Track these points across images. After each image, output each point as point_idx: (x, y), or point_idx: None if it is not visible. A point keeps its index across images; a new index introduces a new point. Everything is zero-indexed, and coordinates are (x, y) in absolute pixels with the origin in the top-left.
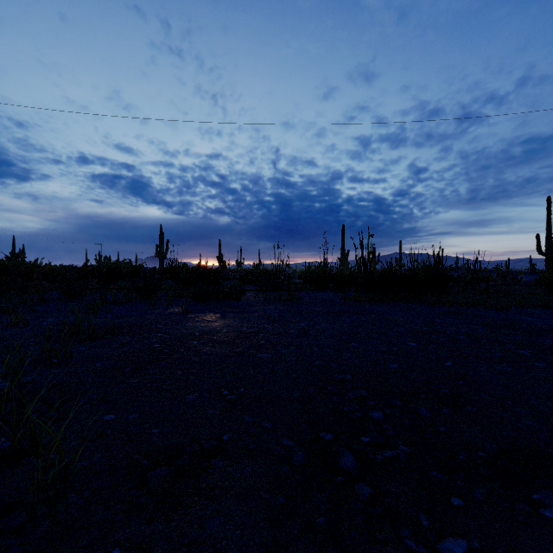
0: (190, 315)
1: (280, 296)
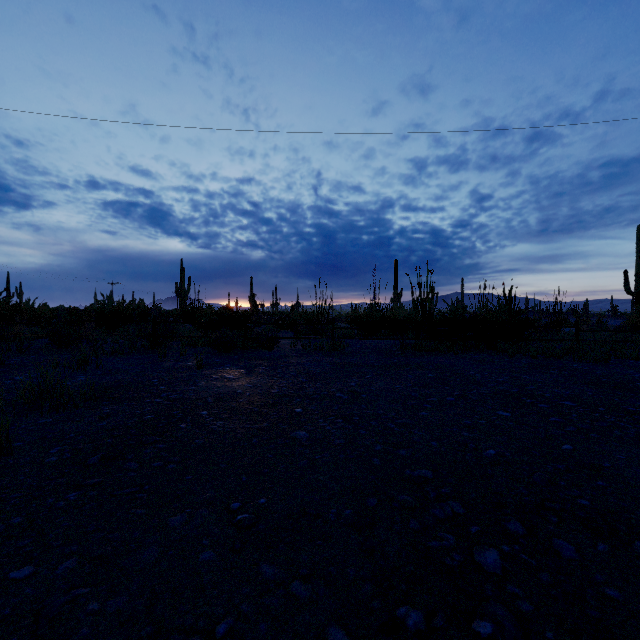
0: (206, 371)
1: (322, 345)
